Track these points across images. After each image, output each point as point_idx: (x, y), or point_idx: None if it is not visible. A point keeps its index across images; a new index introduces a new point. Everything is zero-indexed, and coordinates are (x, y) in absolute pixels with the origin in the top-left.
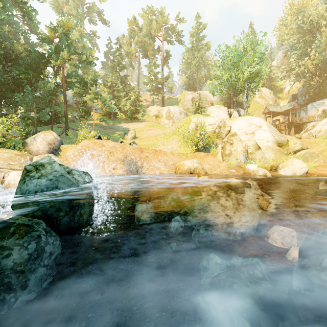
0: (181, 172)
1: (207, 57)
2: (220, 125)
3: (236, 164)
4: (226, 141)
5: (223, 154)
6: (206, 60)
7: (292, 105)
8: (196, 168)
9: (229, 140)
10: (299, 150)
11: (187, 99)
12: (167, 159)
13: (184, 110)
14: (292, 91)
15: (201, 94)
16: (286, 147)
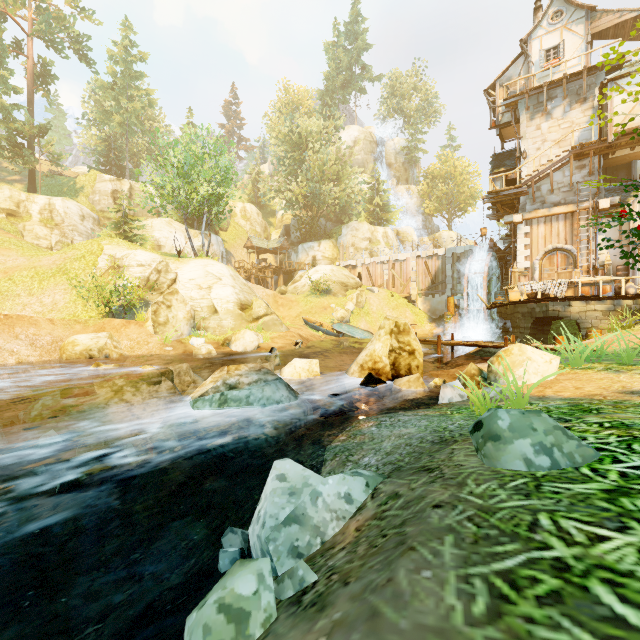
0: (71, 358)
1: (151, 111)
2: (161, 268)
3: (176, 338)
4: (161, 302)
5: (156, 323)
6: (149, 116)
7: (280, 242)
8: (103, 348)
9: (166, 301)
10: (263, 316)
11: (101, 190)
12: (37, 333)
13: (94, 212)
14: (286, 219)
15: (134, 188)
16: (250, 312)
